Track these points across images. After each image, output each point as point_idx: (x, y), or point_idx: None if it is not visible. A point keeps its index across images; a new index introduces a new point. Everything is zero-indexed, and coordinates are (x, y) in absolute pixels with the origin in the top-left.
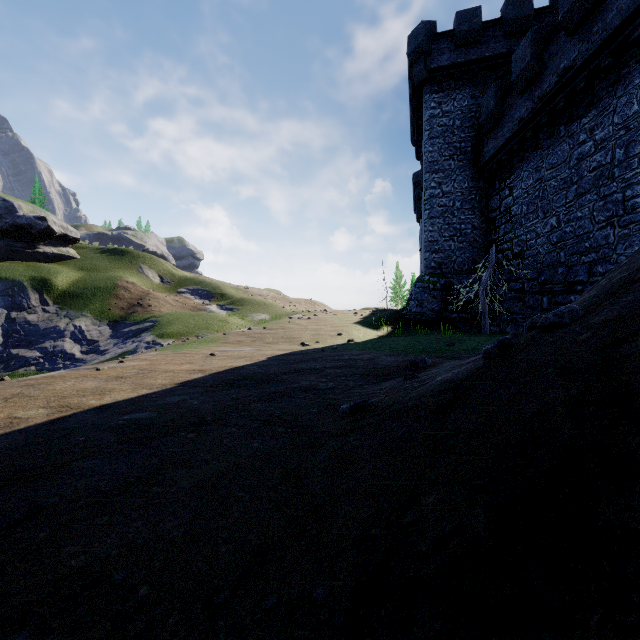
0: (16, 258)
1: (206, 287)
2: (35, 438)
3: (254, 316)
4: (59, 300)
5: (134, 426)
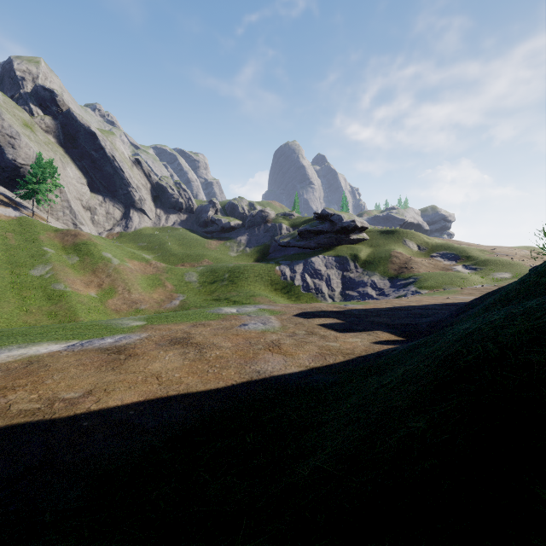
0: (341, 243)
1: (453, 251)
2: (402, 307)
3: (495, 275)
4: (362, 266)
5: (420, 308)
